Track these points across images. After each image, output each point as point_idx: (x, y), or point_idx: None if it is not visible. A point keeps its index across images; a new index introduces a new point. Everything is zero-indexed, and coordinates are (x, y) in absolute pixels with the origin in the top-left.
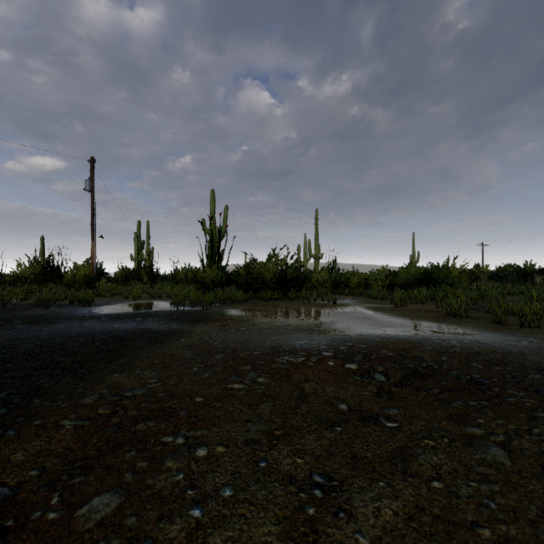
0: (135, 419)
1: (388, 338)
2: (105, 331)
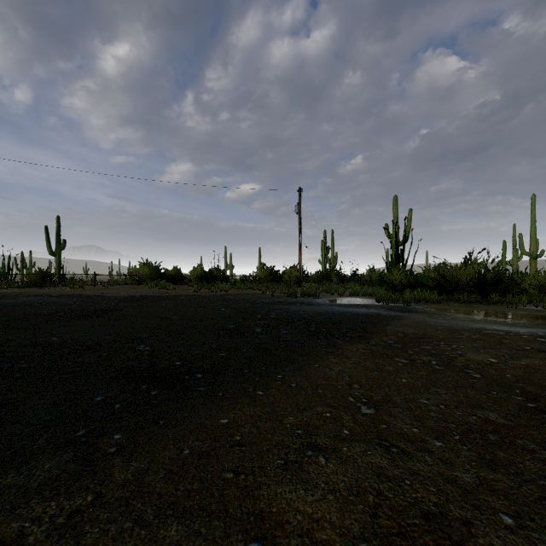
0: (416, 338)
1: None
2: (353, 311)
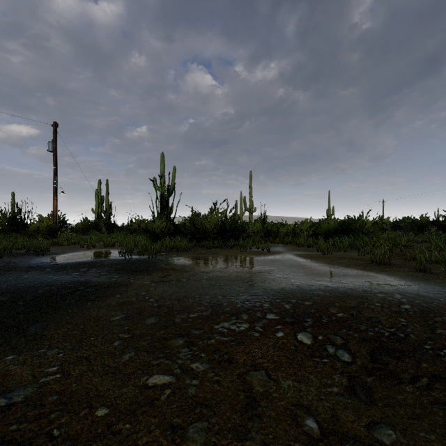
0: None
1: (330, 292)
2: (40, 285)
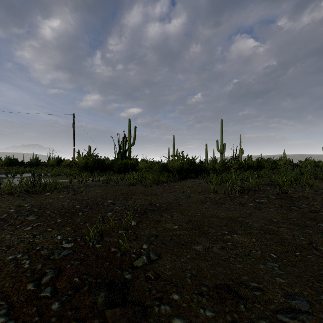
0: None
1: None
2: None
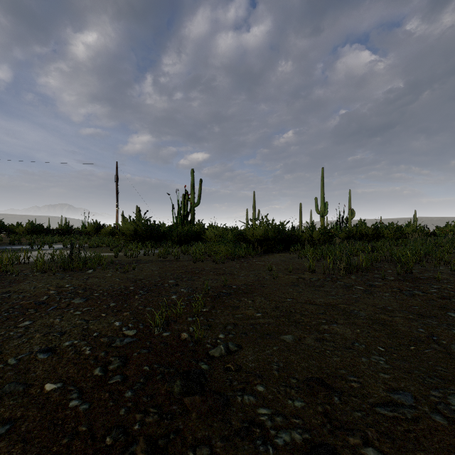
0: None
1: None
2: None
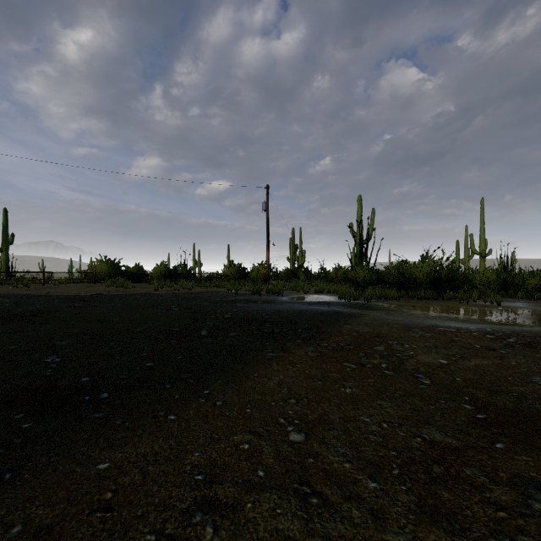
0: (370, 338)
1: (539, 330)
2: (314, 309)
